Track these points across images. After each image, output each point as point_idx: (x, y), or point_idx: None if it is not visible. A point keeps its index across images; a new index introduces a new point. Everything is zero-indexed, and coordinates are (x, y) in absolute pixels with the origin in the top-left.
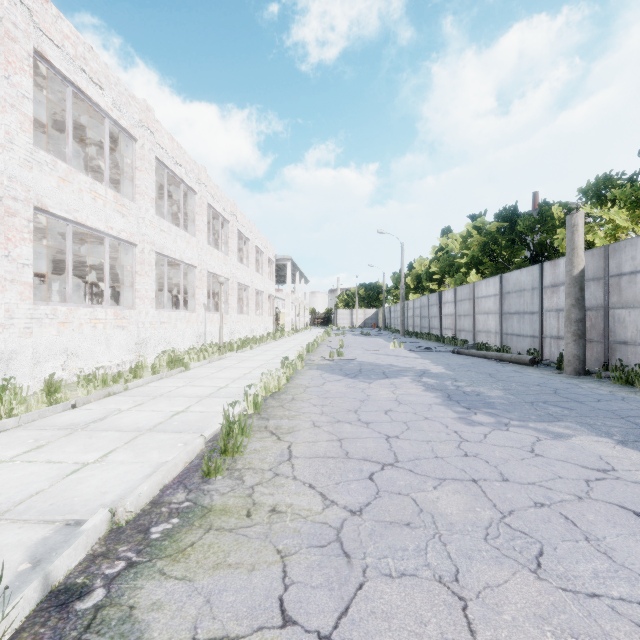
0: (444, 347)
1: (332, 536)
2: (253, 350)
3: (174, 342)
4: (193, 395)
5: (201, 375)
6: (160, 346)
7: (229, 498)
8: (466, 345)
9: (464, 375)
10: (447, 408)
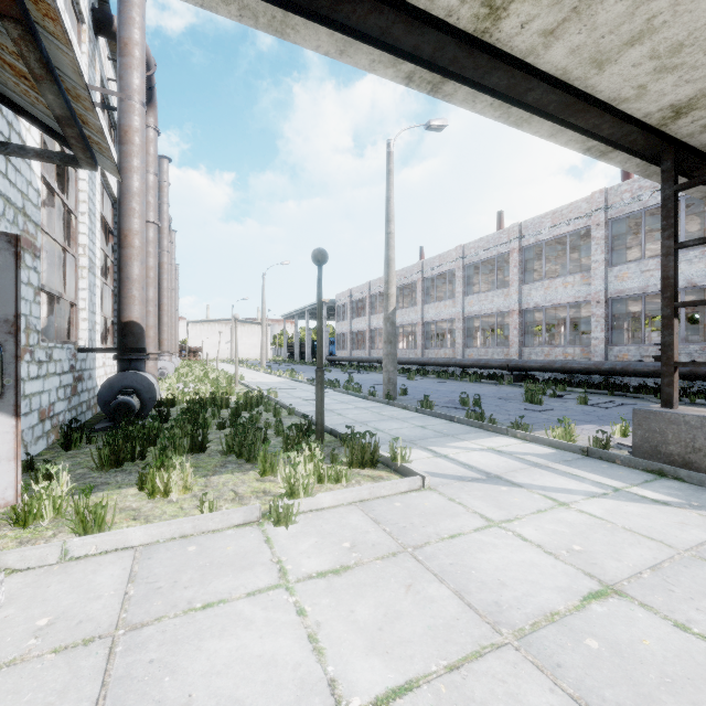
0: None
1: None
2: None
3: None
4: None
5: None
6: None
7: None
8: None
9: None
10: None
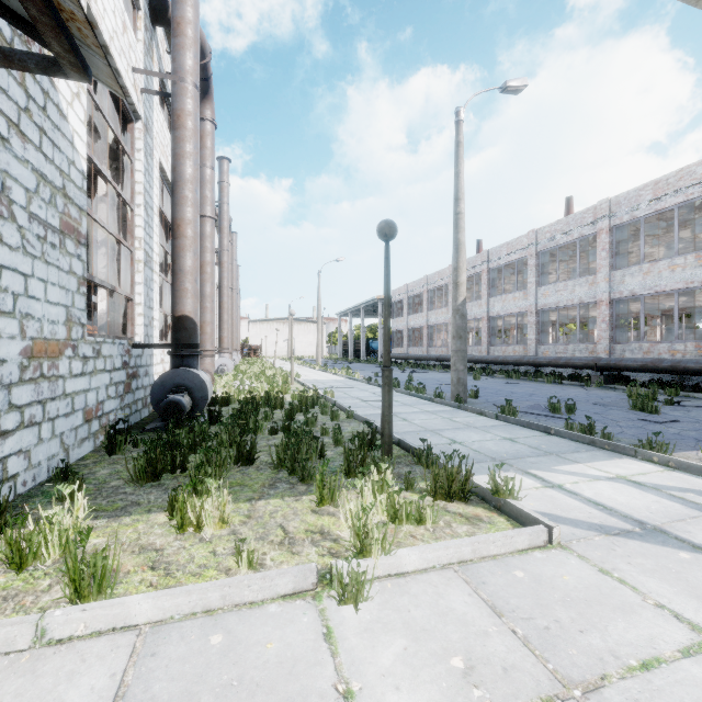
0: None
1: None
2: None
3: None
4: None
5: None
6: None
7: None
8: None
9: None
10: None
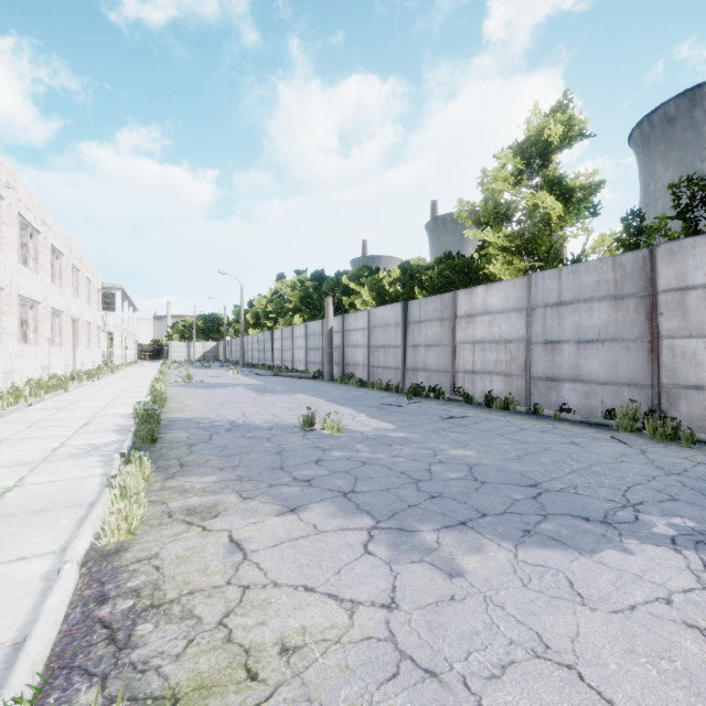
0: (272, 373)
1: (211, 410)
2: (101, 380)
3: (26, 373)
4: (104, 399)
5: (86, 393)
6: (18, 376)
7: (173, 410)
8: (285, 371)
9: (272, 384)
10: (255, 393)
